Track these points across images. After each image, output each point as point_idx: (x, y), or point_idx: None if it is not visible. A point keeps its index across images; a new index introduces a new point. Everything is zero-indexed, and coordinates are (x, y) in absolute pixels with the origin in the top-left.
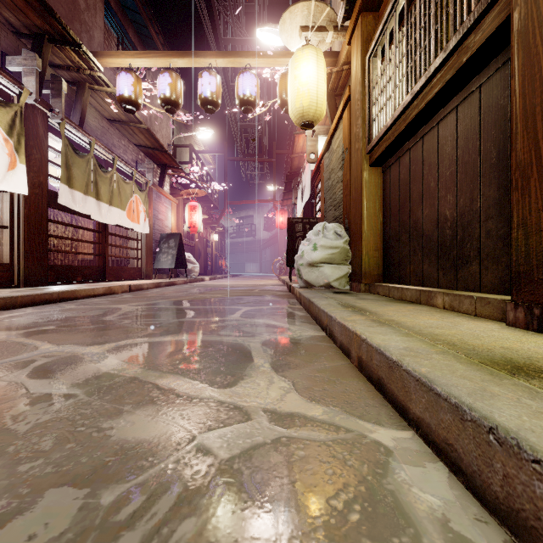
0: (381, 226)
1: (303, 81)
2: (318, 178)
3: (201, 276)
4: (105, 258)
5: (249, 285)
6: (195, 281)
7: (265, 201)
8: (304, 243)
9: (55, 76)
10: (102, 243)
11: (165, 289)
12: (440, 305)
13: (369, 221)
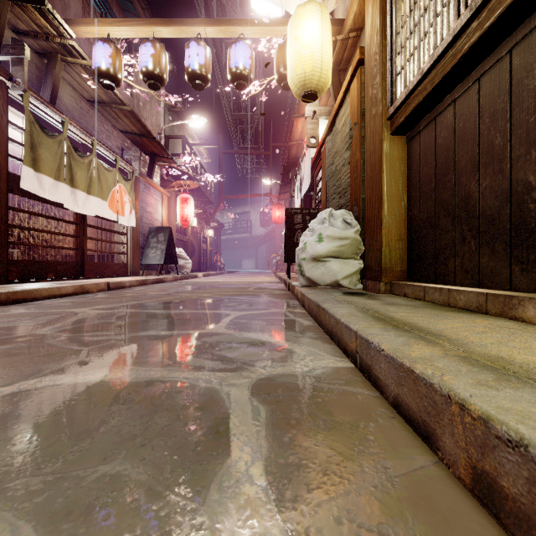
0: (405, 210)
1: (305, 43)
2: (318, 166)
3: (195, 272)
4: (83, 252)
5: (243, 282)
6: (187, 278)
7: (261, 195)
8: (306, 234)
9: (16, 41)
10: (79, 236)
11: (149, 287)
12: (534, 319)
13: (390, 204)
